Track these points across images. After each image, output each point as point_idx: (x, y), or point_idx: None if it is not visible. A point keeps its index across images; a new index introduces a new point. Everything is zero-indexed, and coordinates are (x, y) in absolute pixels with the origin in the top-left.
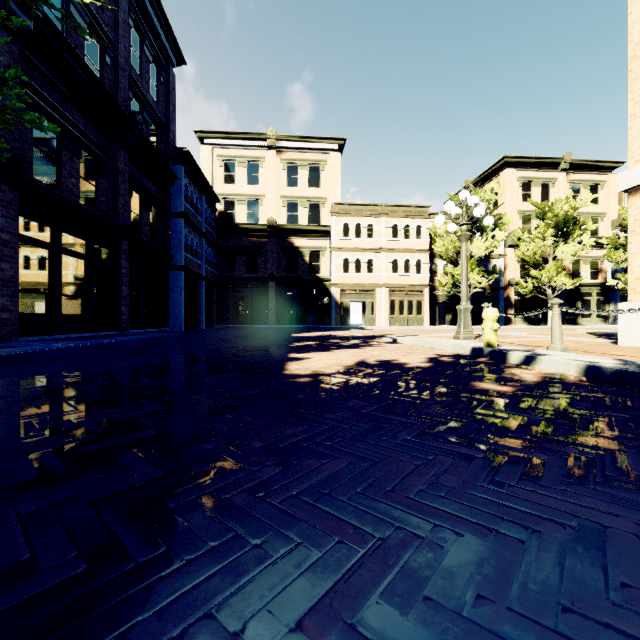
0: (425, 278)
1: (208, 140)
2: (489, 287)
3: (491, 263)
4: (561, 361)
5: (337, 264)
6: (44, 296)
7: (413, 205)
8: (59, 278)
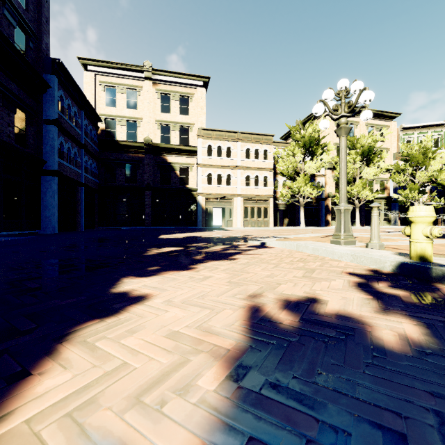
0: (270, 190)
1: (91, 67)
2: (315, 198)
3: (316, 180)
4: None
5: (202, 177)
6: None
7: (261, 133)
8: None
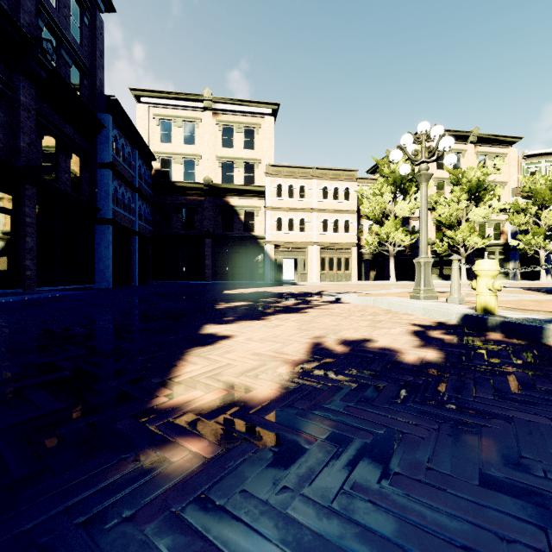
0: (353, 237)
1: (144, 99)
2: (409, 246)
3: (410, 224)
4: None
5: (271, 223)
6: None
7: (342, 169)
8: None
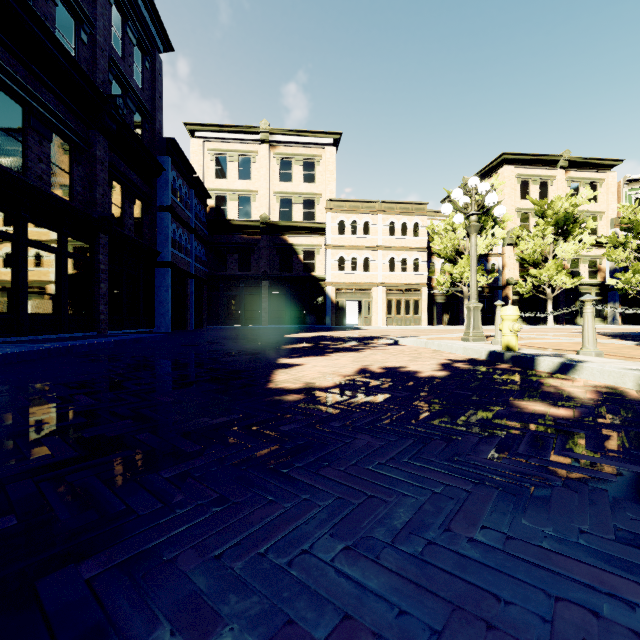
0: (423, 277)
1: (199, 133)
2: (487, 286)
3: (489, 262)
4: (613, 370)
5: (332, 262)
6: (7, 293)
7: (410, 202)
8: (24, 273)
